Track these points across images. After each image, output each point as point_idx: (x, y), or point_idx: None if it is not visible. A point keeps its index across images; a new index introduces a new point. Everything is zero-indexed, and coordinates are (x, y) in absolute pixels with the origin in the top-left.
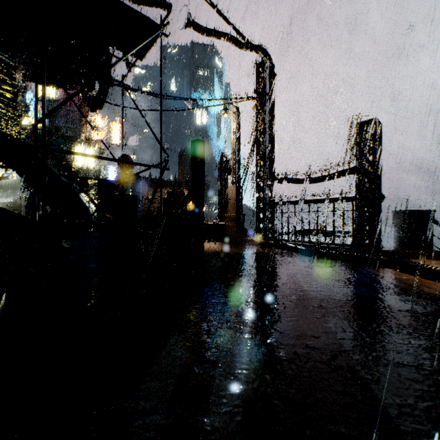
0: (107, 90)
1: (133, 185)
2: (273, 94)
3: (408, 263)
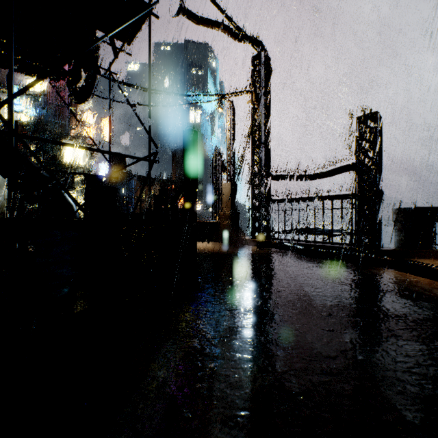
0: (94, 80)
1: (125, 183)
2: (269, 88)
3: (415, 264)
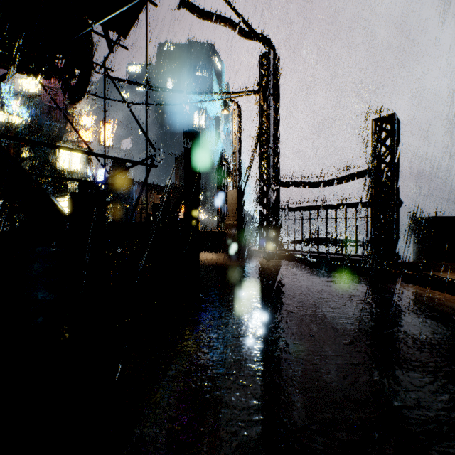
0: (89, 78)
1: (126, 190)
2: (277, 89)
3: (439, 279)
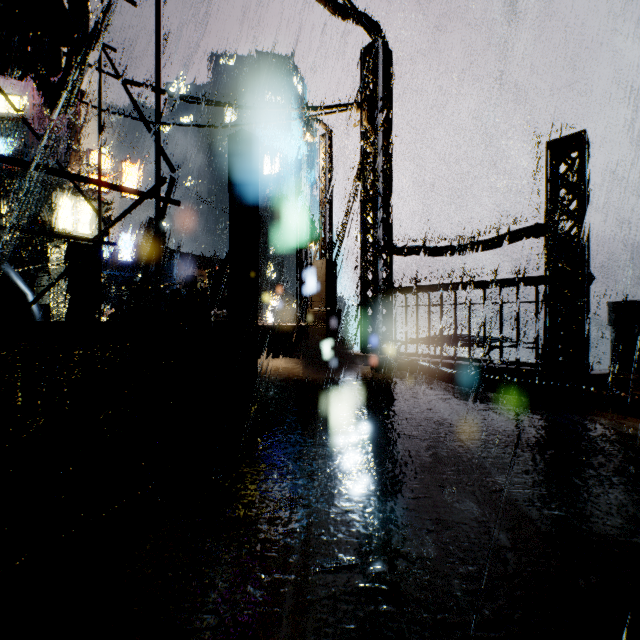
0: (81, 70)
1: (162, 264)
2: (390, 102)
3: None
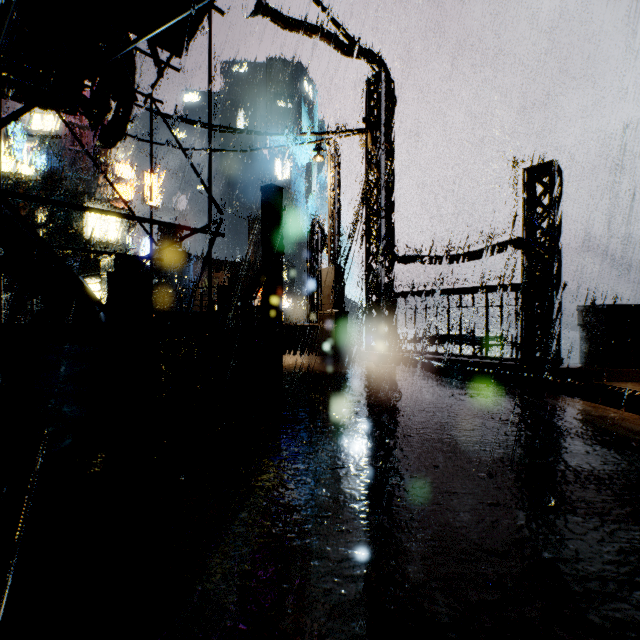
0: (129, 112)
1: (180, 267)
2: (392, 126)
3: (616, 391)
